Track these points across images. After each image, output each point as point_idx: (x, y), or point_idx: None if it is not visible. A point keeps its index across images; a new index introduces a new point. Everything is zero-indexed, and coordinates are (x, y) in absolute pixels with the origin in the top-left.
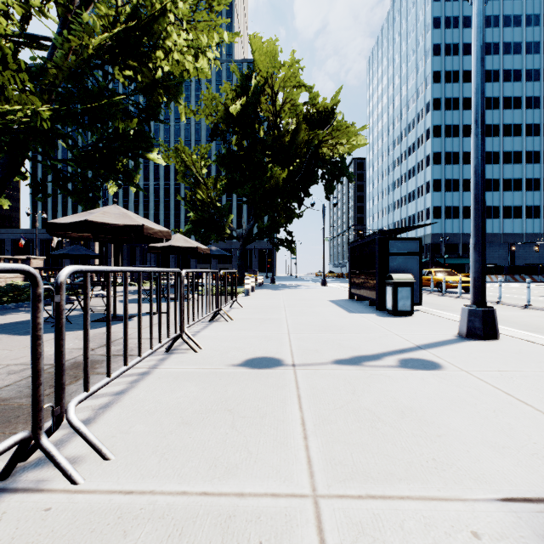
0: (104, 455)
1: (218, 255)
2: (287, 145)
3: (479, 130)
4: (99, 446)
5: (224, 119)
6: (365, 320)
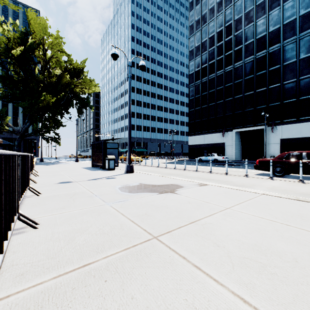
0: (41, 193)
1: (3, 144)
2: (54, 82)
3: (129, 116)
4: (39, 191)
5: (6, 54)
6: (98, 172)
